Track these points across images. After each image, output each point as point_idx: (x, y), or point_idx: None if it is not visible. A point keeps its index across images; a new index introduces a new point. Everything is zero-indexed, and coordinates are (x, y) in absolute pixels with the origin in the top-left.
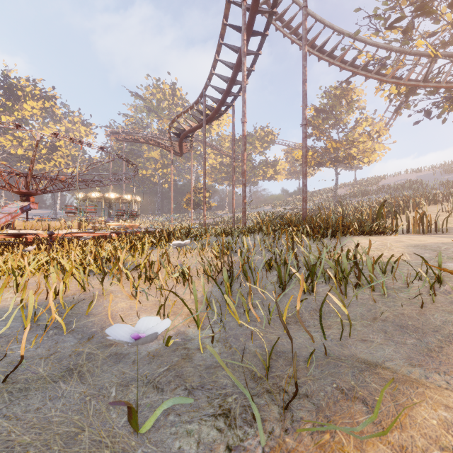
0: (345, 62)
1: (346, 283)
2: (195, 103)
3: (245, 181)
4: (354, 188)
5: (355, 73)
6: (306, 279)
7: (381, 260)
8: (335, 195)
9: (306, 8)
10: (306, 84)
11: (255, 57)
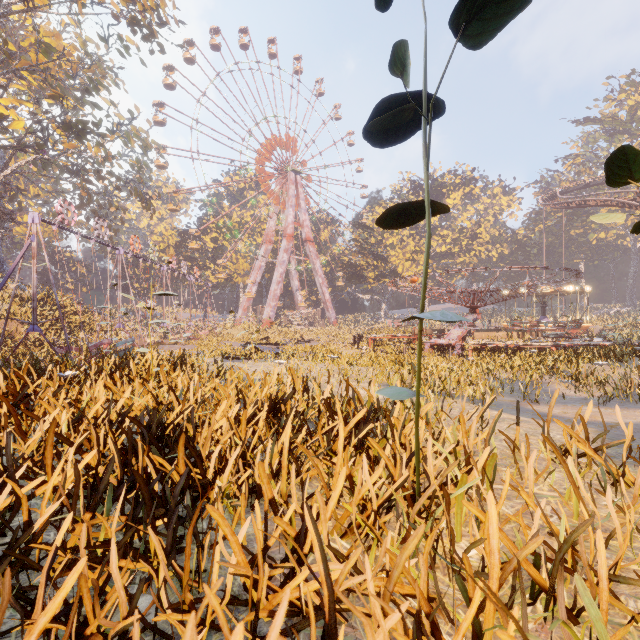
0: None
1: None
2: None
3: None
4: None
5: None
6: None
7: None
8: None
9: None
10: None
11: None
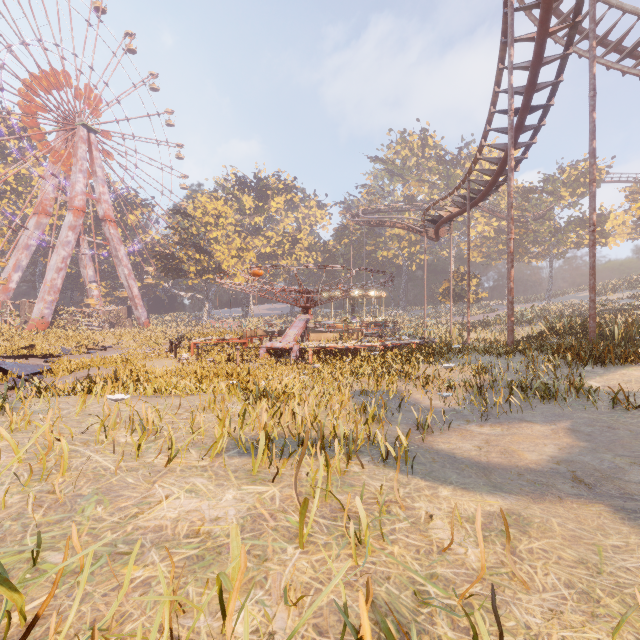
0: None
1: (544, 398)
2: (456, 189)
3: (511, 299)
4: None
5: None
6: (524, 394)
7: (609, 390)
8: None
9: (593, 97)
10: (594, 184)
11: (537, 128)
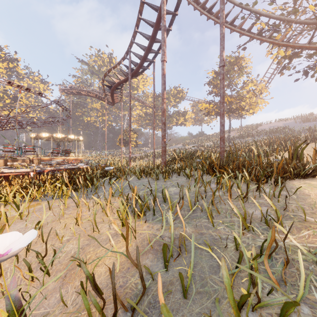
0: (243, 30)
1: None
2: (122, 59)
3: (164, 120)
4: (241, 132)
5: (252, 37)
6: None
7: None
8: (229, 137)
9: None
10: (224, 27)
11: (172, 18)
